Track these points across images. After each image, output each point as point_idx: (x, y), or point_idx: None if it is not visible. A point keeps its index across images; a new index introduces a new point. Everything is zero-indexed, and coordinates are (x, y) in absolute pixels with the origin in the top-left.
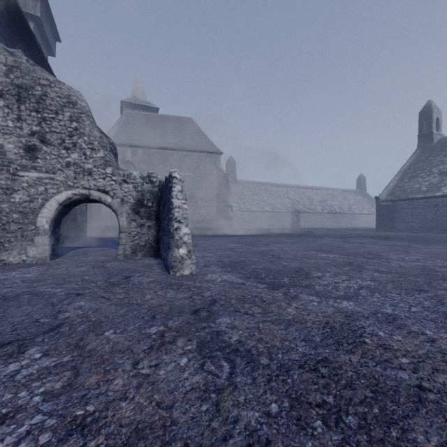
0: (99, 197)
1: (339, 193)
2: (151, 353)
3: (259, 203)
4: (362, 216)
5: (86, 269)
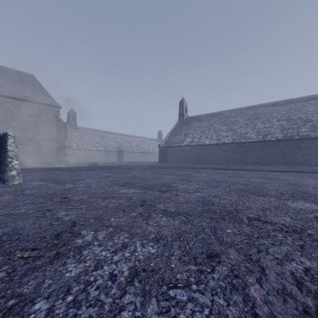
0: None
1: (147, 140)
2: None
3: (94, 144)
4: None
5: None
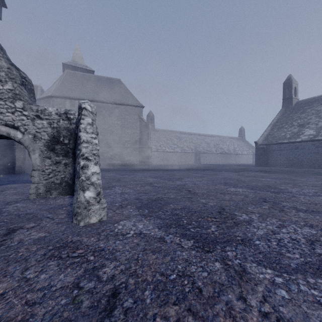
0: (7, 132)
1: (227, 139)
2: None
3: (171, 146)
4: (242, 155)
5: None
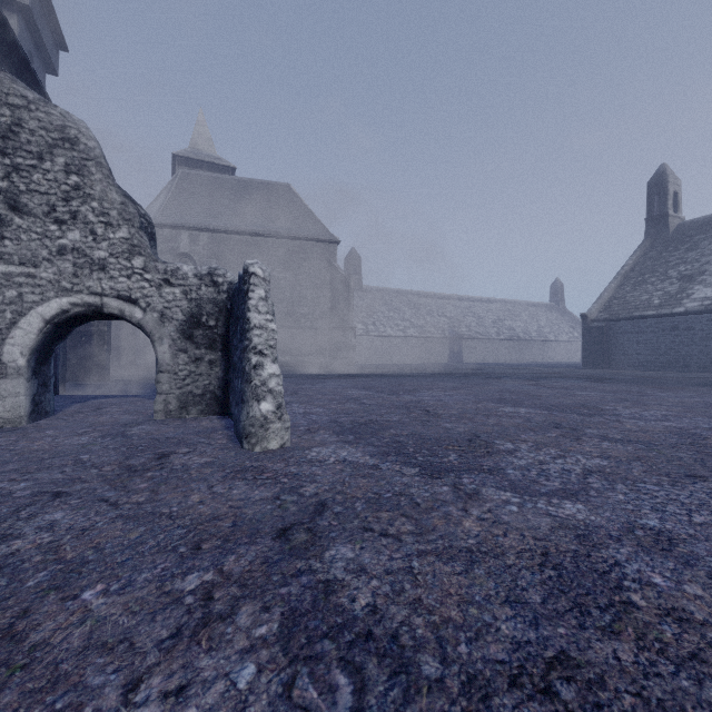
0: (120, 309)
1: (523, 308)
2: (176, 649)
3: (398, 324)
4: (558, 344)
5: (91, 439)
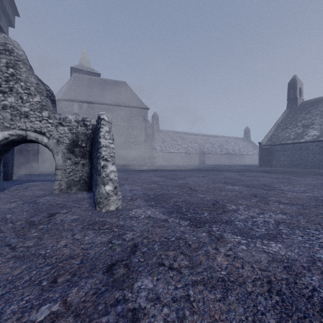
0: (36, 137)
1: (232, 139)
2: None
3: (176, 146)
4: (247, 156)
5: (16, 205)
